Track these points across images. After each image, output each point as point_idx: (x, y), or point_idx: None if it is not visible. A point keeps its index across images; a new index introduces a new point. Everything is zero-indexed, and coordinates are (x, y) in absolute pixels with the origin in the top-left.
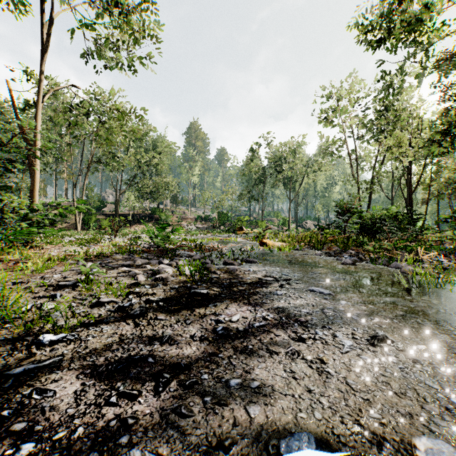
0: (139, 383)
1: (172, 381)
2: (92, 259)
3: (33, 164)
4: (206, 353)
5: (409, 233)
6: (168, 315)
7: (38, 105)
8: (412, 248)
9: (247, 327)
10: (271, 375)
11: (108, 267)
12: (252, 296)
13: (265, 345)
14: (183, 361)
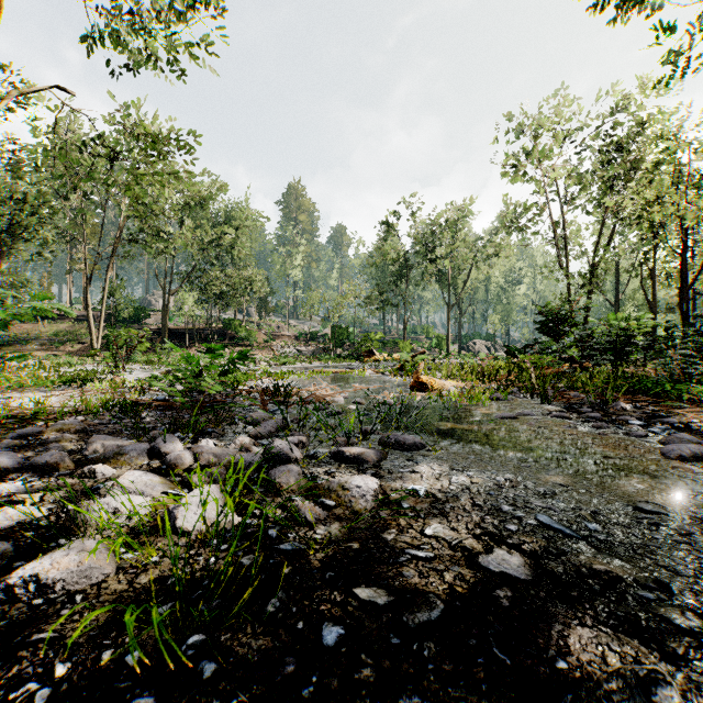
0: None
1: None
2: None
3: None
4: None
5: None
6: None
7: None
8: None
9: None
10: None
11: None
12: None
13: None
14: None
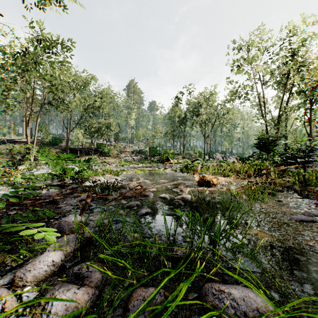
0: None
1: None
2: None
3: None
4: None
5: None
6: None
7: None
8: None
9: None
10: None
11: None
12: None
13: None
14: None
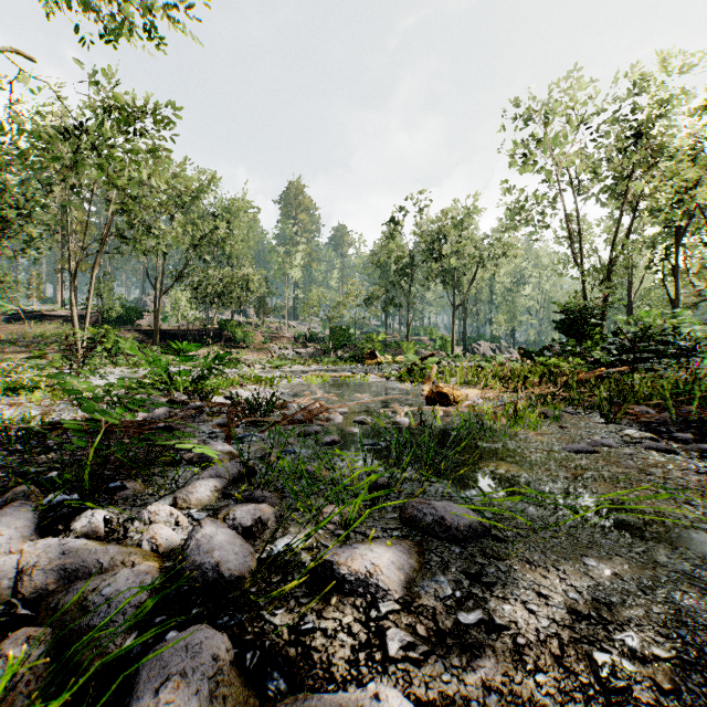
0: None
1: None
2: None
3: None
4: None
5: None
6: None
7: None
8: None
9: None
10: None
11: None
12: None
13: None
14: None
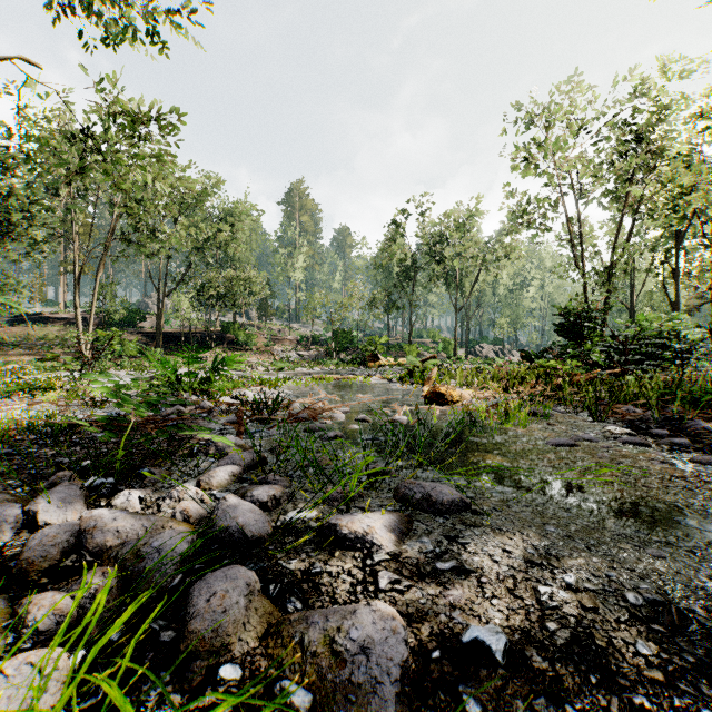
0: None
1: None
2: None
3: None
4: None
5: None
6: None
7: None
8: None
9: None
10: None
11: None
12: None
13: None
14: None
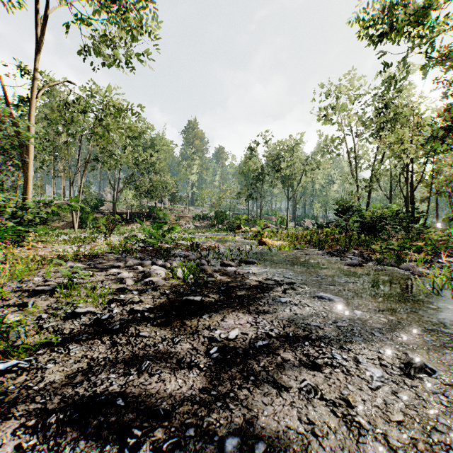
0: (96, 447)
1: (144, 443)
2: (82, 260)
3: (26, 161)
4: (195, 388)
5: (413, 232)
6: (153, 330)
7: (32, 101)
8: (417, 247)
9: (247, 347)
10: (281, 429)
11: (97, 268)
12: (252, 304)
13: (271, 376)
14: (163, 404)
